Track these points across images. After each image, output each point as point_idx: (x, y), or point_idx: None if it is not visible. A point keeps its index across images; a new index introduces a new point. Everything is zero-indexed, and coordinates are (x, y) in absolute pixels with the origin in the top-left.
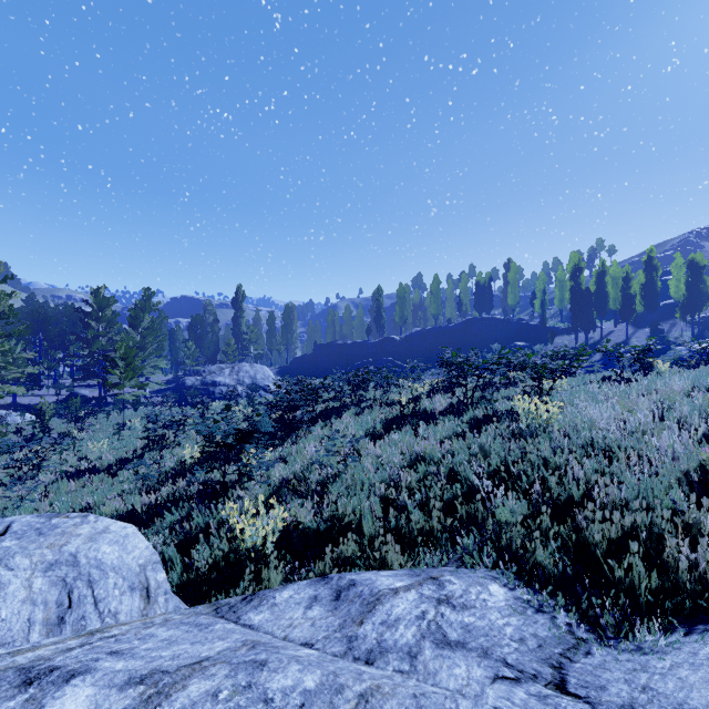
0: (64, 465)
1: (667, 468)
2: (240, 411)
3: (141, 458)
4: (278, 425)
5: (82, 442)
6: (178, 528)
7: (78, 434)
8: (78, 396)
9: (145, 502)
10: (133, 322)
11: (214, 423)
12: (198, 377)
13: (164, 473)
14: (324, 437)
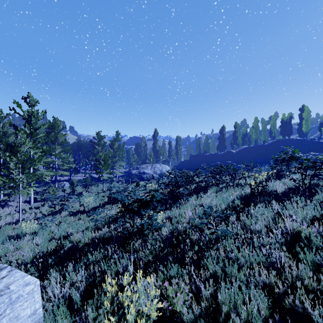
0: (73, 208)
1: None
2: (152, 186)
3: (104, 207)
4: (170, 195)
5: (85, 197)
6: (93, 270)
7: (85, 193)
8: (92, 177)
9: (91, 237)
10: (111, 146)
11: (129, 193)
12: (137, 170)
13: (108, 218)
14: (196, 205)
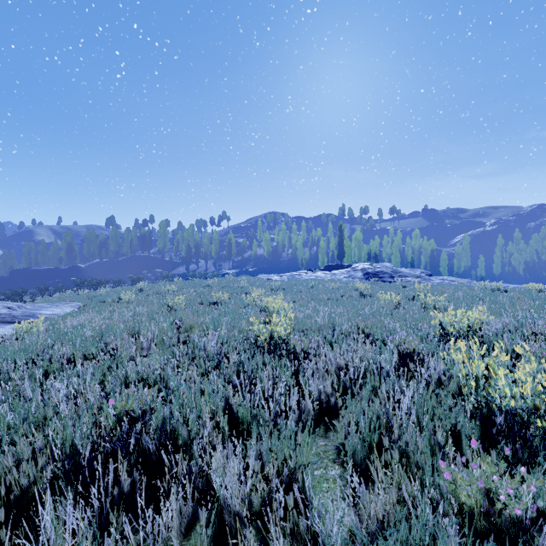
0: None
1: (86, 295)
2: None
3: None
4: None
5: None
6: None
7: None
8: None
9: None
10: None
11: None
12: None
13: None
14: None
